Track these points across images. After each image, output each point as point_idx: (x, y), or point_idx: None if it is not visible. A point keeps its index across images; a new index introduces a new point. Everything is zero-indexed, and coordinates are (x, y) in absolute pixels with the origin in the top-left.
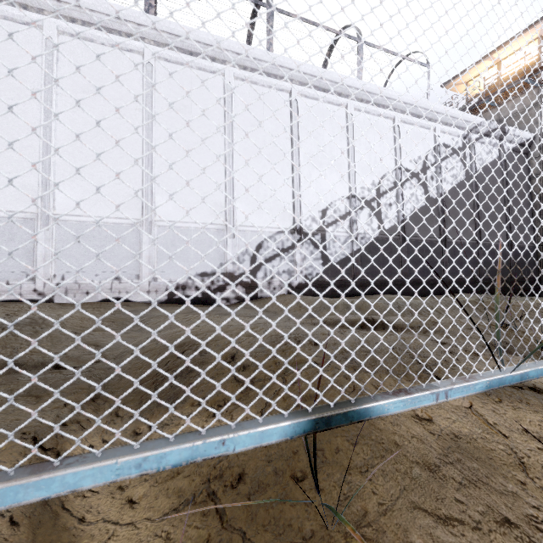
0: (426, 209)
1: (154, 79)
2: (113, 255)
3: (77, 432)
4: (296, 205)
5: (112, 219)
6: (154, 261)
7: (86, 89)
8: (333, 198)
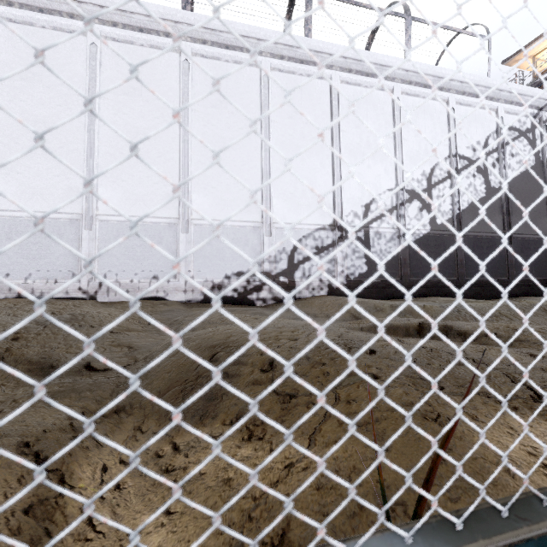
0: (486, 201)
1: (191, 76)
2: (151, 254)
3: (90, 449)
4: (337, 200)
5: (150, 218)
6: (191, 260)
7: (127, 91)
8: (378, 191)
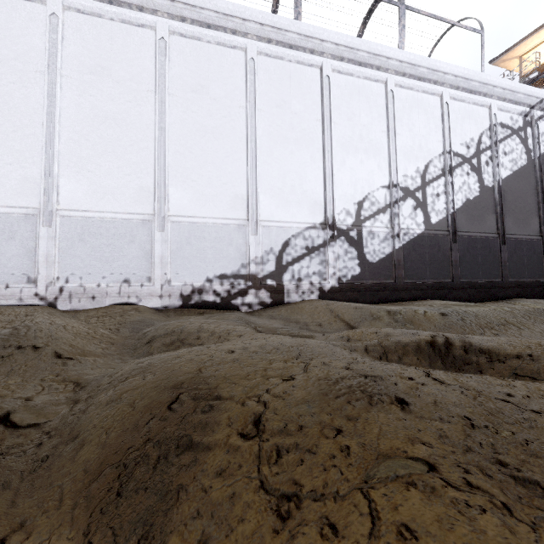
0: (480, 200)
1: (168, 56)
2: (122, 255)
3: None
4: (328, 197)
5: (121, 214)
6: (168, 262)
7: (94, 70)
8: (371, 188)
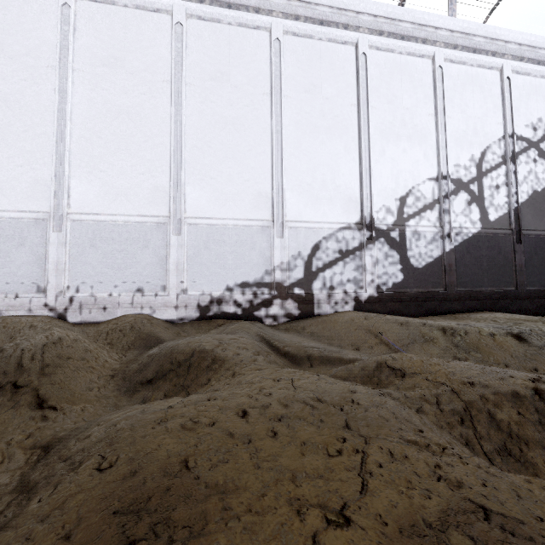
0: None
1: (185, 42)
2: (135, 262)
3: None
4: (365, 192)
5: (134, 217)
6: (184, 269)
7: (107, 61)
8: (416, 180)
